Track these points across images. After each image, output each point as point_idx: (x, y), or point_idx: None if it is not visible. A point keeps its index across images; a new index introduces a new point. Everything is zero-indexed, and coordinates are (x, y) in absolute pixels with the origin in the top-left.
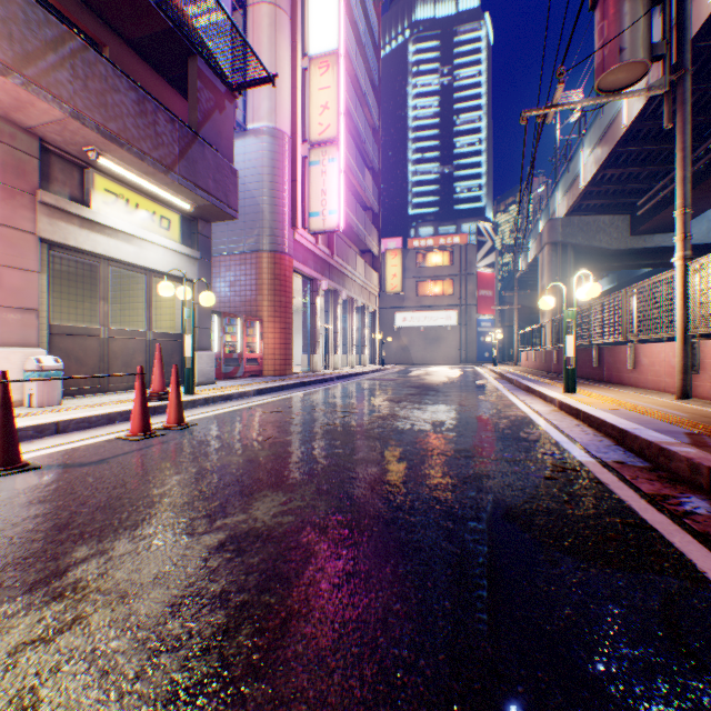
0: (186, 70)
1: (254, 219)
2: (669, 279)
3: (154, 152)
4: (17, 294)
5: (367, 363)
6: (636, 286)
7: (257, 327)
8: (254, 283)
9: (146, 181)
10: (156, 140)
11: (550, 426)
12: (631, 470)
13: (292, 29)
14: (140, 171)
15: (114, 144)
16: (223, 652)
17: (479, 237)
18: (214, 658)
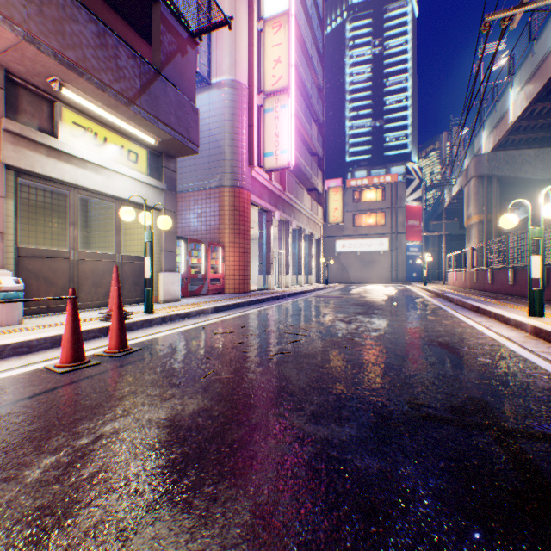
0: (151, 18)
1: (217, 159)
2: None
3: (115, 84)
4: None
5: (313, 282)
6: None
7: (219, 251)
8: (217, 214)
9: (111, 115)
10: (117, 73)
11: (546, 362)
12: None
13: None
14: (103, 104)
15: (73, 73)
16: None
17: (407, 175)
18: None
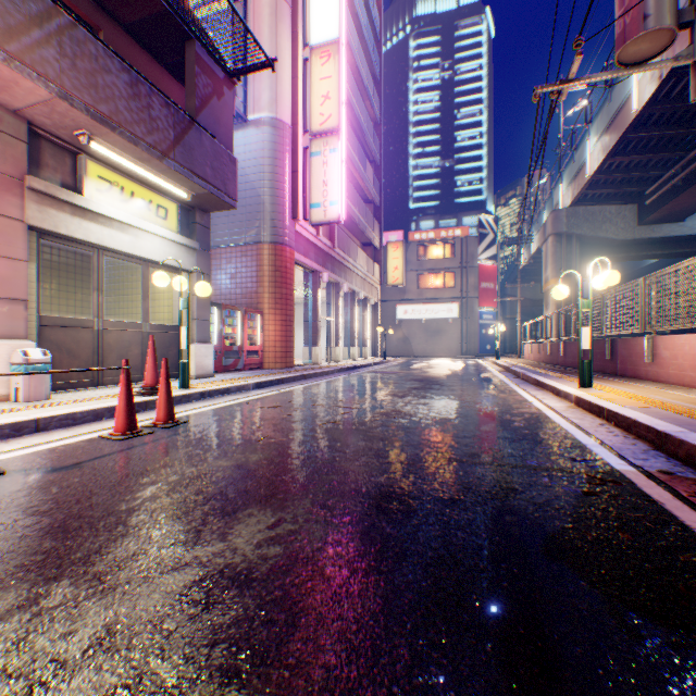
0: (183, 55)
1: (255, 210)
2: (674, 270)
3: (149, 137)
4: (3, 284)
5: (368, 356)
6: (655, 273)
7: (257, 319)
8: (255, 275)
9: (141, 168)
10: (150, 124)
11: (571, 425)
12: (685, 484)
13: (293, 18)
14: (134, 157)
15: (105, 128)
16: None
17: (480, 229)
18: None
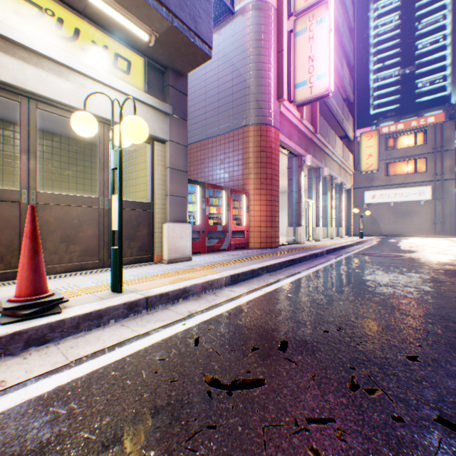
0: None
1: (241, 96)
2: None
3: None
4: None
5: (343, 235)
6: None
7: (242, 199)
8: (241, 158)
9: None
10: None
11: None
12: None
13: None
14: None
15: None
16: None
17: None
18: None
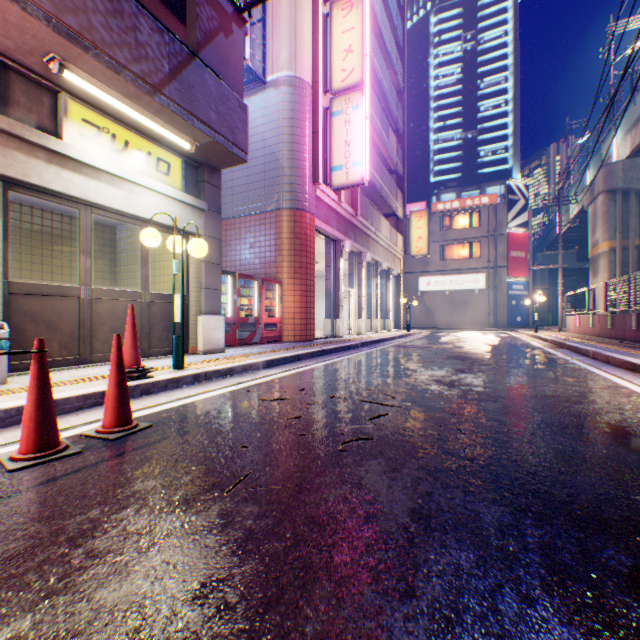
0: None
1: (273, 176)
2: None
3: (134, 65)
4: None
5: (391, 328)
6: None
7: (275, 289)
8: (273, 244)
9: (132, 110)
10: (136, 50)
11: None
12: None
13: None
14: (120, 93)
15: (74, 46)
16: None
17: (510, 195)
18: None
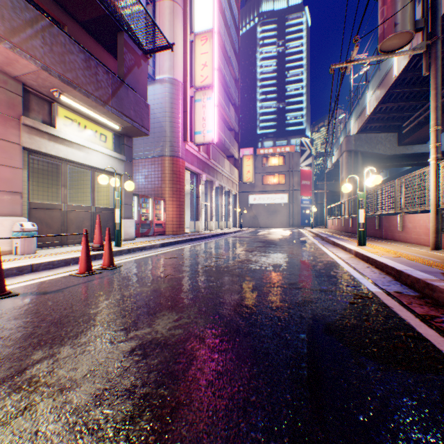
0: (116, 41)
1: (160, 136)
2: (422, 173)
3: (96, 92)
4: (8, 183)
5: (231, 227)
6: (404, 177)
7: (161, 204)
8: (160, 176)
9: (90, 111)
10: (97, 85)
11: (350, 267)
12: (407, 298)
13: (184, 16)
14: (87, 104)
15: (70, 87)
16: (129, 434)
17: (301, 147)
18: (122, 439)
